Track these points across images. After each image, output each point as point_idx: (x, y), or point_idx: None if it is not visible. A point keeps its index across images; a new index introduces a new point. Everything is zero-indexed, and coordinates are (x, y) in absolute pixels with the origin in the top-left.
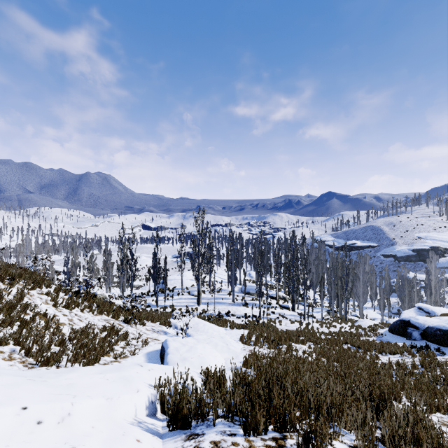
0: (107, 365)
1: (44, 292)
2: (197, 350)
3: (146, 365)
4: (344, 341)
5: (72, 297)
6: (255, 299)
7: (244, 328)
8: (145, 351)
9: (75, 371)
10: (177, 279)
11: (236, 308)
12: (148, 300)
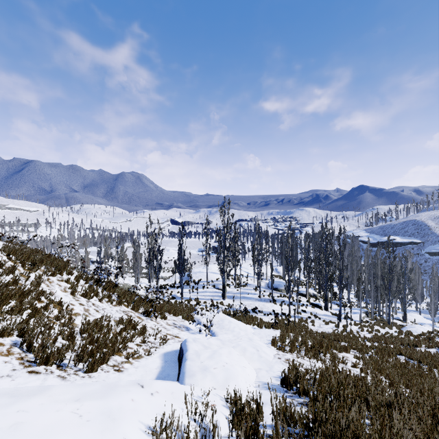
0: (94, 383)
1: (64, 280)
2: (222, 357)
3: (150, 384)
4: (397, 352)
5: (92, 285)
6: (283, 296)
7: (274, 328)
8: (162, 351)
9: (42, 393)
10: (202, 272)
11: (263, 304)
12: (174, 292)
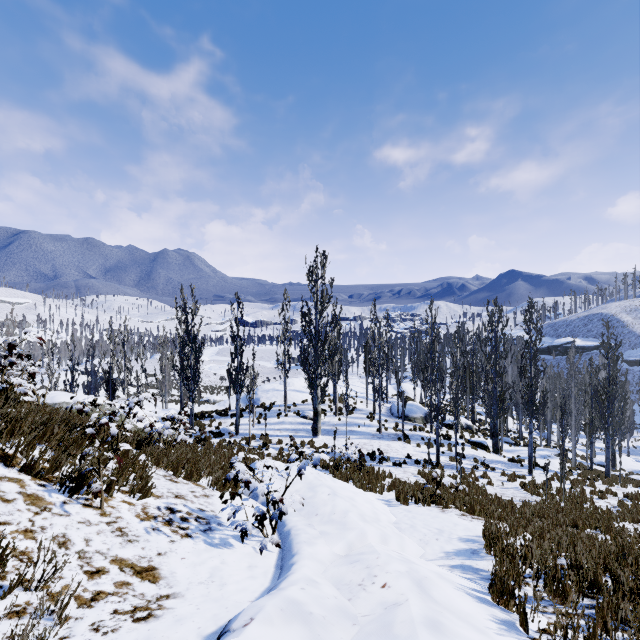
0: None
1: None
2: None
3: None
4: None
5: None
6: (419, 429)
7: (438, 503)
8: None
9: None
10: (278, 390)
11: (388, 444)
12: (224, 424)
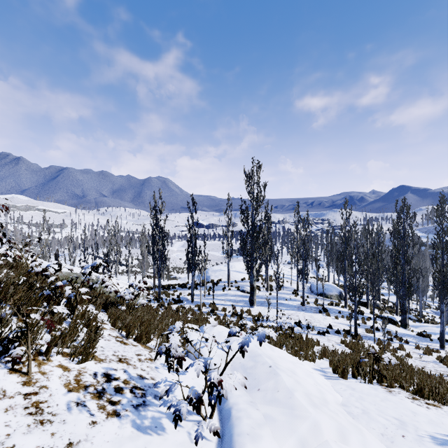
0: None
1: None
2: None
3: None
4: None
5: None
6: (335, 304)
7: (378, 380)
8: None
9: None
10: (223, 270)
11: (311, 315)
12: (184, 294)
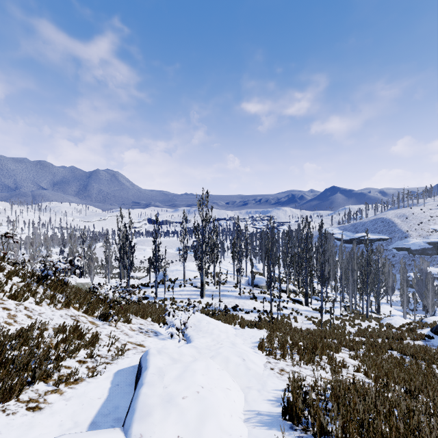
0: None
1: None
2: (195, 376)
3: None
4: (388, 347)
5: (29, 283)
6: (263, 292)
7: (258, 327)
8: (115, 369)
9: None
10: (179, 270)
11: (244, 301)
12: (148, 292)
